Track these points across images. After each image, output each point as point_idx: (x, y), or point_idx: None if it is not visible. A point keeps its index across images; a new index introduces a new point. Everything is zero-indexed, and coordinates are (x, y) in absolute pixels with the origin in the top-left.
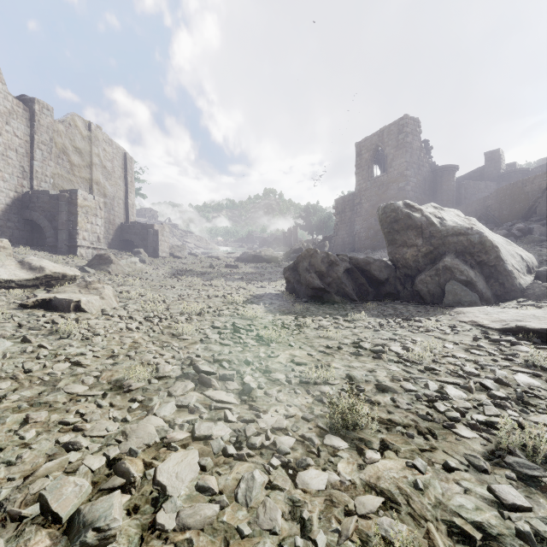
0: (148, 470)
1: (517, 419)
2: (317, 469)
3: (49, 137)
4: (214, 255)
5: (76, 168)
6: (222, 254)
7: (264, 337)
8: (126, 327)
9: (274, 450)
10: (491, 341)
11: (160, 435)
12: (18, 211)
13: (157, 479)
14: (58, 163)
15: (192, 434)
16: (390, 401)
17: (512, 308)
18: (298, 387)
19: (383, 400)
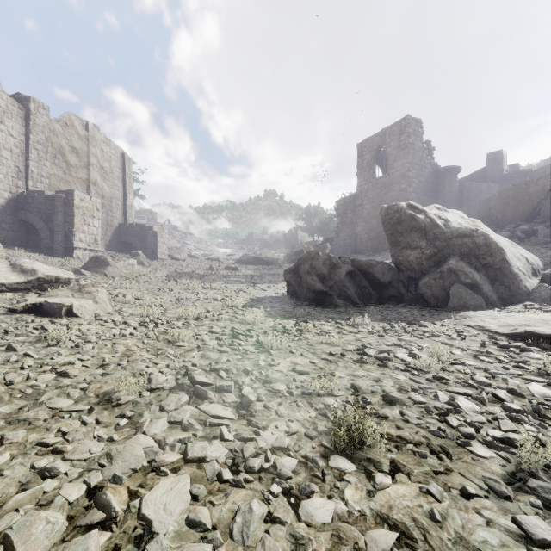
0: (132, 501)
1: (536, 435)
2: (322, 497)
3: (45, 136)
4: (213, 257)
5: (73, 169)
6: (222, 256)
7: (264, 343)
8: (120, 333)
9: (275, 474)
10: (499, 347)
11: (148, 457)
12: (13, 212)
13: (142, 513)
14: (54, 163)
15: (184, 456)
16: (398, 414)
17: (519, 312)
18: (300, 399)
19: (391, 413)
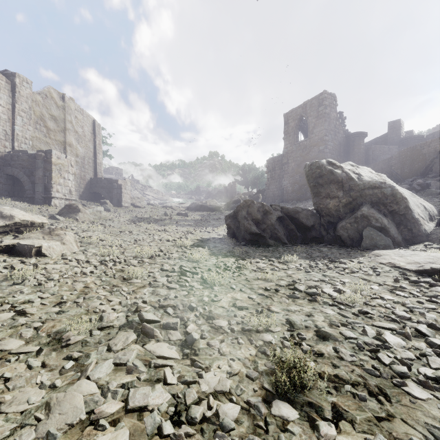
0: None
1: None
2: None
3: (28, 106)
4: (168, 205)
5: (52, 132)
6: (175, 204)
7: (208, 280)
8: (81, 271)
9: (217, 425)
10: (411, 282)
11: (88, 408)
12: (1, 168)
13: None
14: (36, 128)
15: (126, 404)
16: (332, 351)
17: (422, 251)
18: (241, 336)
19: (325, 350)
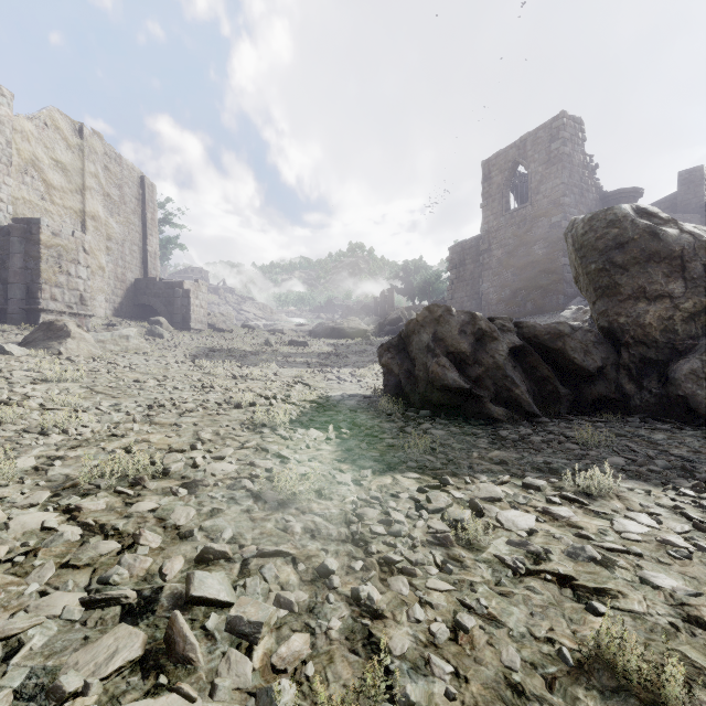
0: None
1: None
2: None
3: (4, 138)
4: (277, 329)
5: (57, 193)
6: (289, 326)
7: None
8: None
9: None
10: None
11: None
12: None
13: None
14: (24, 182)
15: None
16: None
17: None
18: None
19: None
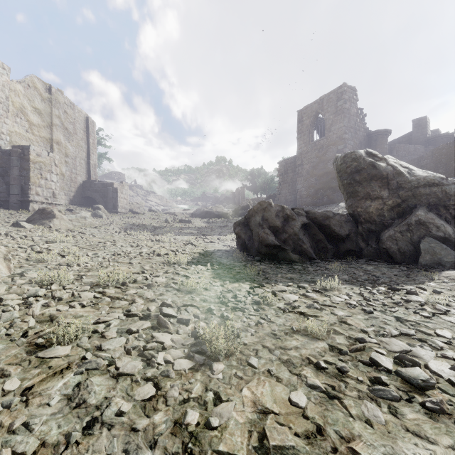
0: None
1: None
2: None
3: (5, 95)
4: (171, 212)
5: (35, 128)
6: (179, 210)
7: (204, 341)
8: None
9: None
10: None
11: None
12: None
13: None
14: (16, 122)
15: None
16: None
17: None
18: None
19: None
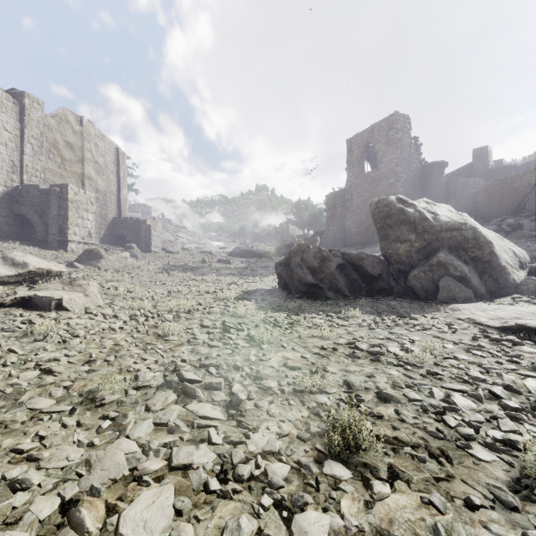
0: (110, 518)
1: None
2: (316, 509)
3: (39, 131)
4: (206, 250)
5: (67, 163)
6: (215, 249)
7: (255, 337)
8: (109, 327)
9: (265, 483)
10: (491, 340)
11: (130, 465)
12: (7, 206)
13: (119, 532)
14: (49, 158)
15: (169, 462)
16: (393, 413)
17: (508, 305)
18: (292, 397)
19: (386, 412)
